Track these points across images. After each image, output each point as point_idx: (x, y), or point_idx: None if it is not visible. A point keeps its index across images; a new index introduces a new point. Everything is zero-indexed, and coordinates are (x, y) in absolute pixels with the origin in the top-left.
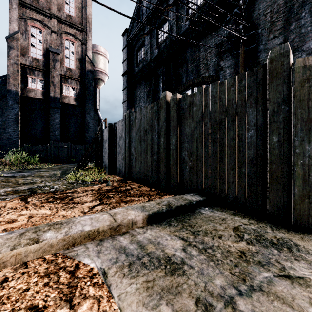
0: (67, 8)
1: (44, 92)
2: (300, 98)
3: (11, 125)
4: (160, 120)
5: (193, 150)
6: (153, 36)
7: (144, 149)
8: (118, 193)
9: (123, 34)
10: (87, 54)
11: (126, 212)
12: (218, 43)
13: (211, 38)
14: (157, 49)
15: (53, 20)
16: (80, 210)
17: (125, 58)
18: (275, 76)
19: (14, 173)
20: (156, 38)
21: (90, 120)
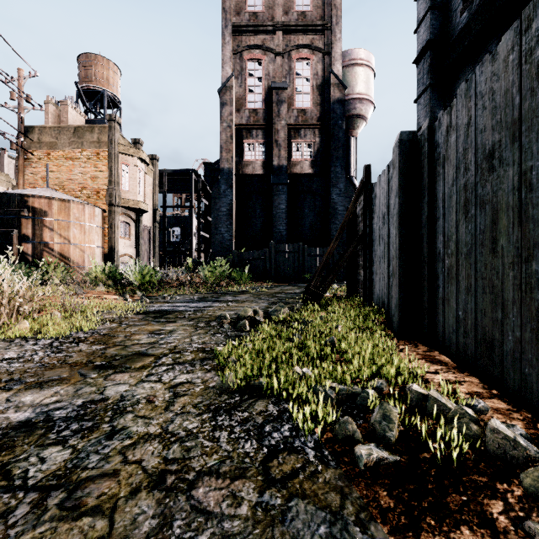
0: (298, 2)
1: (265, 162)
2: None
3: (224, 221)
4: None
5: None
6: None
7: None
8: None
9: None
10: (332, 71)
11: None
12: None
13: None
14: None
15: (278, 34)
16: None
17: (424, 11)
18: None
19: (184, 304)
20: None
21: (338, 199)
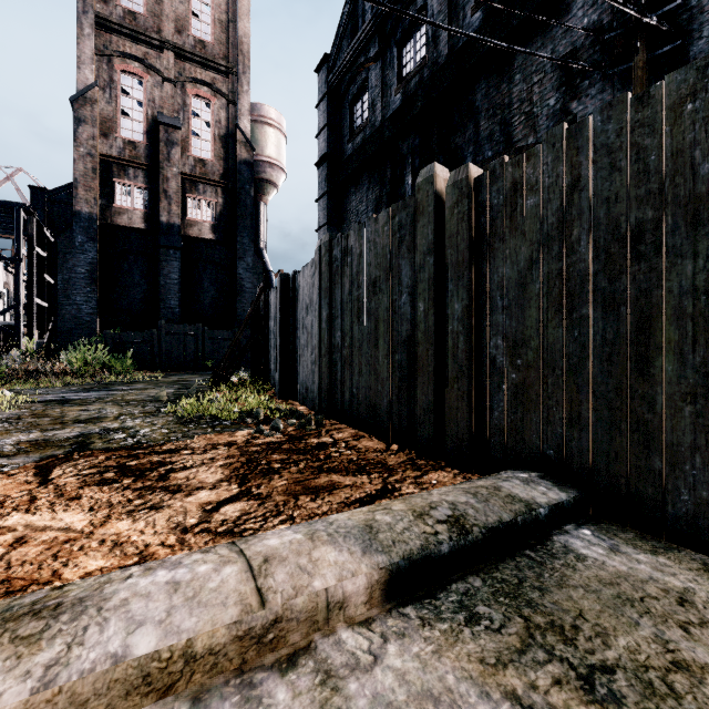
0: (195, 25)
1: (148, 214)
2: None
3: (81, 287)
4: (416, 249)
5: (527, 333)
6: (389, 64)
7: (368, 334)
8: (297, 459)
9: (318, 69)
10: (238, 126)
11: (308, 554)
12: (565, 54)
13: (543, 44)
14: (400, 94)
15: (167, 54)
16: (172, 520)
17: (323, 124)
18: None
19: (72, 394)
20: (397, 66)
21: (245, 274)
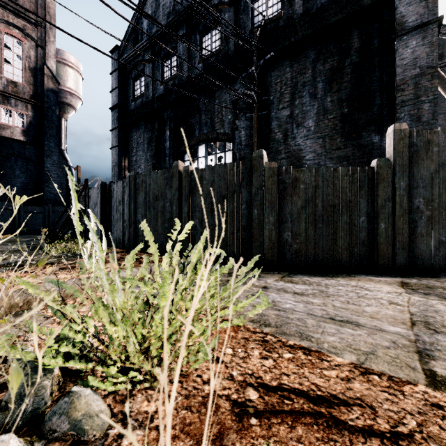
0: None
1: None
2: (267, 187)
3: None
4: (172, 188)
5: (204, 218)
6: (157, 67)
7: (153, 216)
8: None
9: (112, 52)
10: (46, 64)
11: (150, 267)
12: (234, 99)
13: (226, 91)
14: (163, 86)
15: None
16: None
17: (115, 86)
18: (256, 170)
19: None
20: (161, 71)
21: (52, 167)
